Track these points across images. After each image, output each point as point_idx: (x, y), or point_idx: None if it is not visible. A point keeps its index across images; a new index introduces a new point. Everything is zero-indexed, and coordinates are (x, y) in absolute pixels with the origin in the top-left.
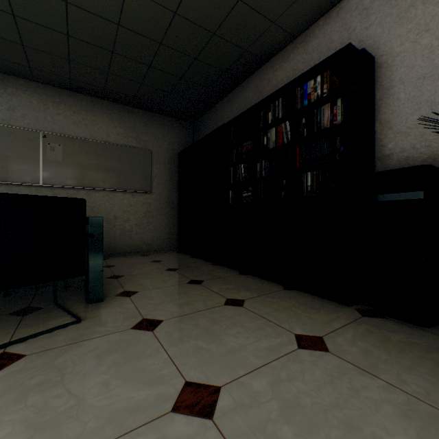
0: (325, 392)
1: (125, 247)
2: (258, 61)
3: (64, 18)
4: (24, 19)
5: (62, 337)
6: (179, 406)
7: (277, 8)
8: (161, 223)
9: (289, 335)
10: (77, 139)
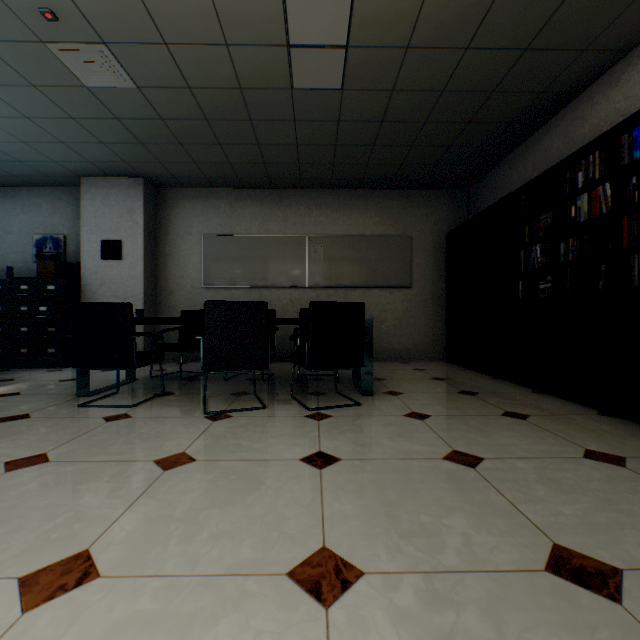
0: (594, 483)
1: (381, 352)
2: (566, 96)
3: (334, 133)
4: (304, 145)
5: (351, 412)
6: (448, 458)
7: (587, 35)
8: (423, 325)
9: (576, 448)
10: (335, 237)
